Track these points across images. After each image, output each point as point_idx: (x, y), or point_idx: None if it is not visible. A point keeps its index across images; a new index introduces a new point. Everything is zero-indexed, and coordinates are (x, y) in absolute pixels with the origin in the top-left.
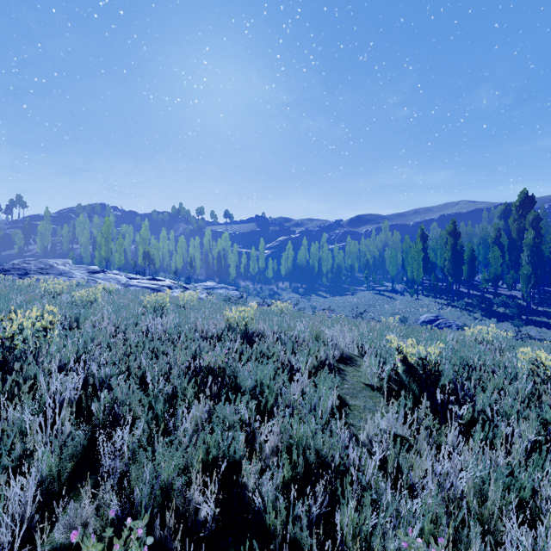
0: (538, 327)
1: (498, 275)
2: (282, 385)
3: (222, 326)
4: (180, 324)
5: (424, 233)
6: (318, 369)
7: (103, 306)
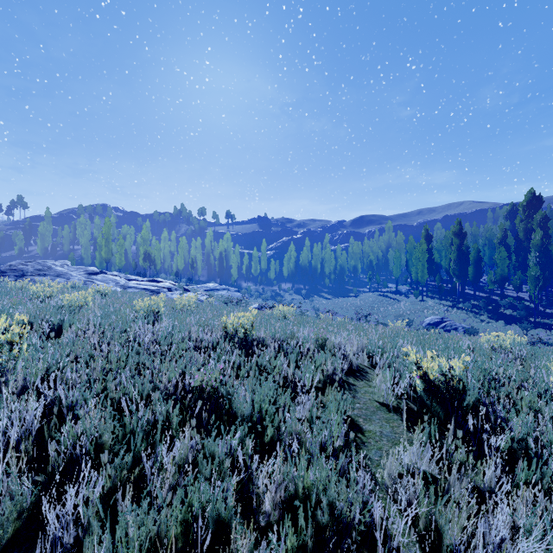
0: (547, 330)
1: (504, 276)
2: (285, 406)
3: (219, 335)
4: (172, 332)
5: (429, 234)
6: (325, 384)
7: (93, 310)
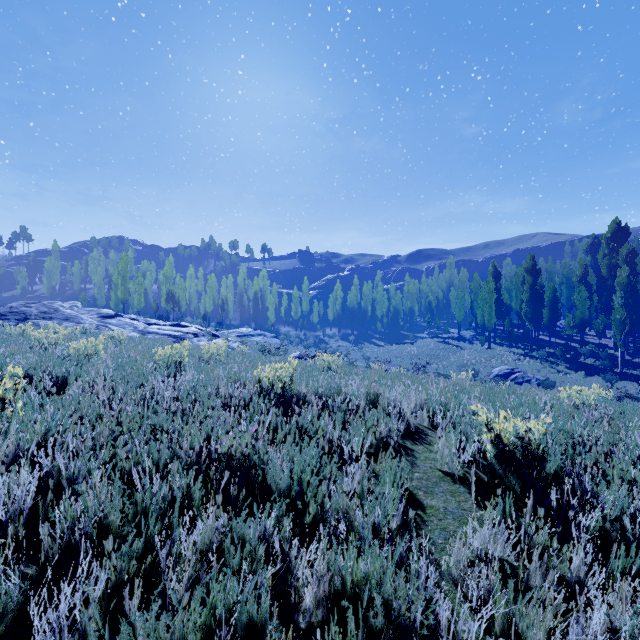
0: (635, 382)
1: (585, 319)
2: (330, 477)
3: (252, 390)
4: (197, 386)
5: (497, 271)
6: (377, 449)
7: (105, 361)
